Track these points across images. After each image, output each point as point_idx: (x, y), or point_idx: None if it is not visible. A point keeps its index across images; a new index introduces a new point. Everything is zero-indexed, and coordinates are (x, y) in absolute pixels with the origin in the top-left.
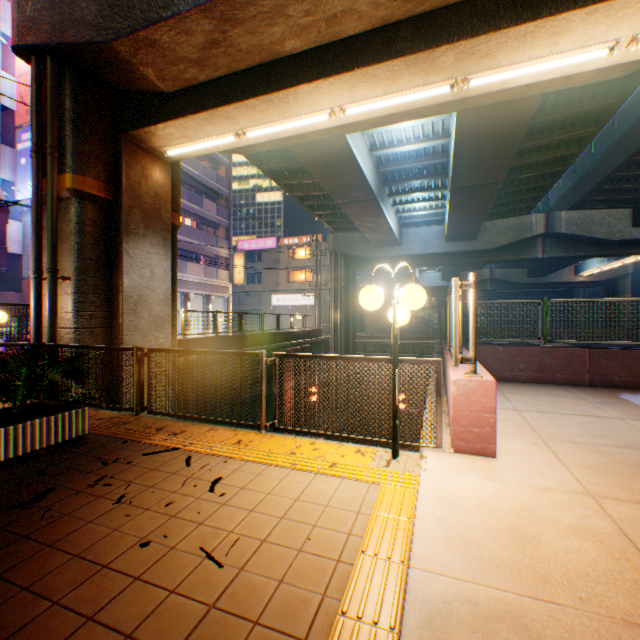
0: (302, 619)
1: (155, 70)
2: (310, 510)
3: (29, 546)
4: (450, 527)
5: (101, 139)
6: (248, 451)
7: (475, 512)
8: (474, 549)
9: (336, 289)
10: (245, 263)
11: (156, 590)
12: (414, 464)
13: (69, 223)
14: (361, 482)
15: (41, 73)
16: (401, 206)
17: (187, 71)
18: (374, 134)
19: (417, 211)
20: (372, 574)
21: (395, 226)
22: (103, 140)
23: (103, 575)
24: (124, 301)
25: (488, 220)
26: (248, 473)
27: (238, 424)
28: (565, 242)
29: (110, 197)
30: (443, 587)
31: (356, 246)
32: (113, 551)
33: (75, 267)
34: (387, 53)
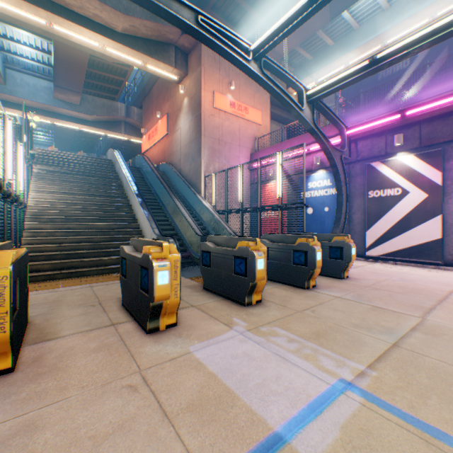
0: None
1: None
2: None
3: None
4: None
5: None
6: None
7: None
8: None
9: None
10: None
11: None
12: None
13: None
14: None
15: None
16: None
17: None
18: None
19: (40, 139)
20: None
21: None
22: None
23: None
24: None
25: (76, 151)
26: None
27: None
28: None
29: None
30: None
31: None
32: None
33: None
34: (37, 113)
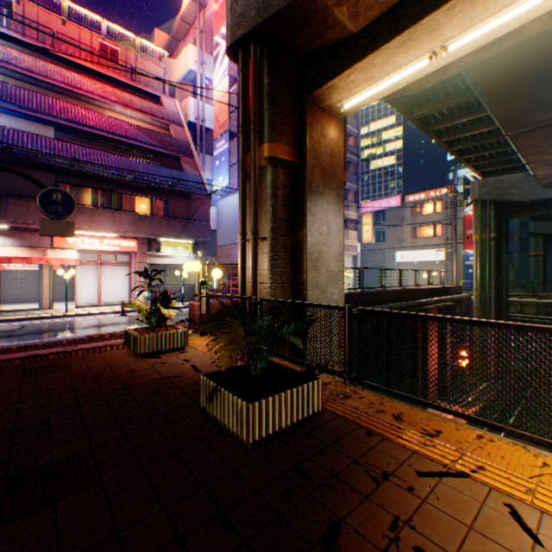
0: None
1: (349, 6)
2: None
3: None
4: None
5: (288, 107)
6: None
7: None
8: None
9: (482, 241)
10: (372, 223)
11: None
12: None
13: (264, 189)
14: None
15: (244, 63)
16: None
17: None
18: None
19: None
20: None
21: None
22: (290, 108)
23: None
24: (307, 258)
25: None
26: None
27: (516, 435)
28: None
29: (294, 160)
30: None
31: (512, 189)
32: None
33: (269, 228)
34: None
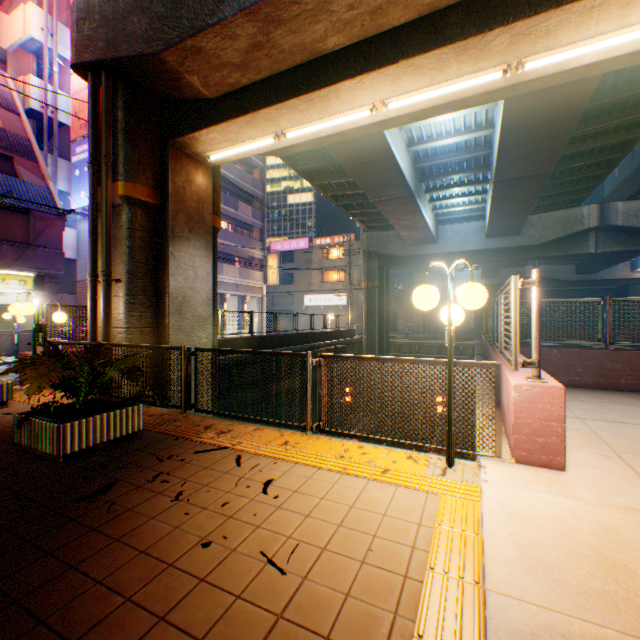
0: (375, 639)
1: (200, 77)
2: (367, 519)
3: (99, 539)
4: (524, 547)
5: (149, 147)
6: (296, 453)
7: (551, 531)
8: (557, 574)
9: (369, 289)
10: (278, 264)
11: (222, 594)
12: (472, 474)
13: (121, 228)
14: (417, 491)
15: (96, 88)
16: (438, 202)
17: (230, 76)
18: (412, 129)
19: (455, 207)
20: (445, 594)
21: (431, 223)
22: (151, 148)
23: (169, 574)
24: (170, 302)
25: (533, 214)
26: (299, 476)
27: (282, 424)
28: (622, 235)
29: (157, 202)
30: (528, 616)
31: (390, 245)
32: (176, 549)
33: (126, 270)
34: (434, 41)
